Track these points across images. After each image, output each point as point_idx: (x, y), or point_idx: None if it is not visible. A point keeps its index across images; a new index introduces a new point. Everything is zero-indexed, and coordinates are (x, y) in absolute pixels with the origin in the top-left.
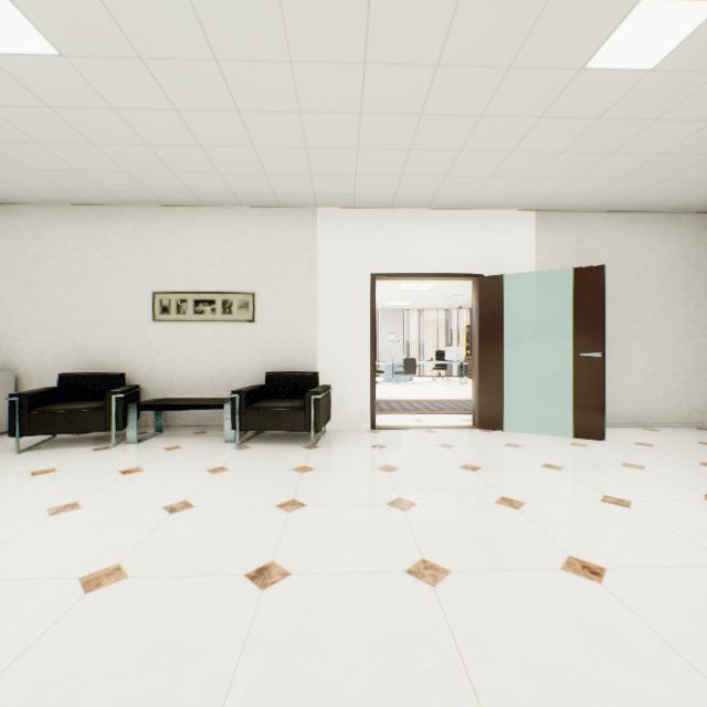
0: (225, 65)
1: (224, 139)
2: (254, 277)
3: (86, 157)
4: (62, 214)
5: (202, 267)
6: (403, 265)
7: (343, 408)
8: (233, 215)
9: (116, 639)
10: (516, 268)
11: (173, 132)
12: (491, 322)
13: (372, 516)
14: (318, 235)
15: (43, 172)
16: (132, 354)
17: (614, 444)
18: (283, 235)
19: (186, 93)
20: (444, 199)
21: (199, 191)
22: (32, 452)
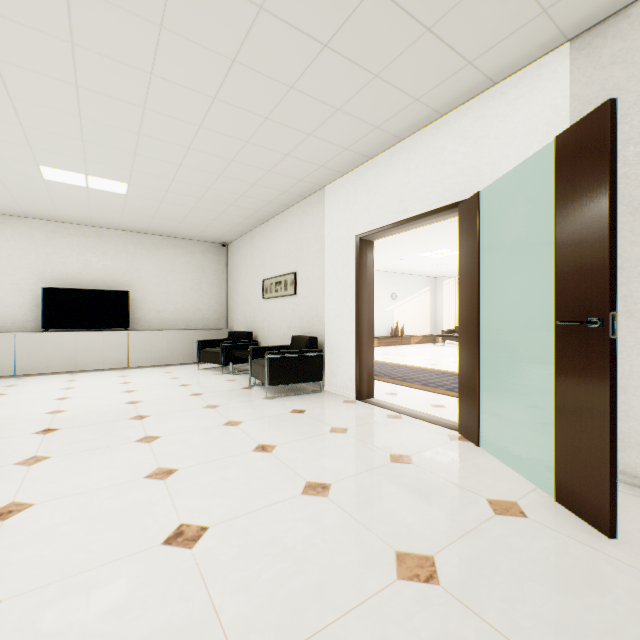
0: (140, 153)
1: (207, 180)
2: (296, 260)
3: (204, 213)
4: (242, 242)
5: (278, 259)
6: (382, 218)
7: (339, 373)
8: (288, 215)
9: (7, 424)
10: (527, 169)
11: (192, 188)
12: (466, 270)
13: (123, 435)
14: (325, 212)
15: (211, 225)
16: (258, 320)
17: (603, 552)
18: (308, 220)
19: (160, 172)
20: (393, 123)
21: (259, 208)
22: (203, 370)
